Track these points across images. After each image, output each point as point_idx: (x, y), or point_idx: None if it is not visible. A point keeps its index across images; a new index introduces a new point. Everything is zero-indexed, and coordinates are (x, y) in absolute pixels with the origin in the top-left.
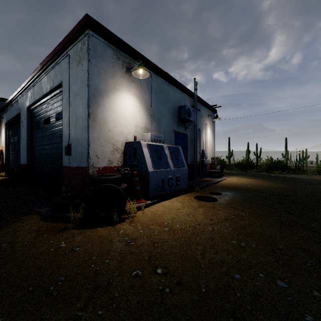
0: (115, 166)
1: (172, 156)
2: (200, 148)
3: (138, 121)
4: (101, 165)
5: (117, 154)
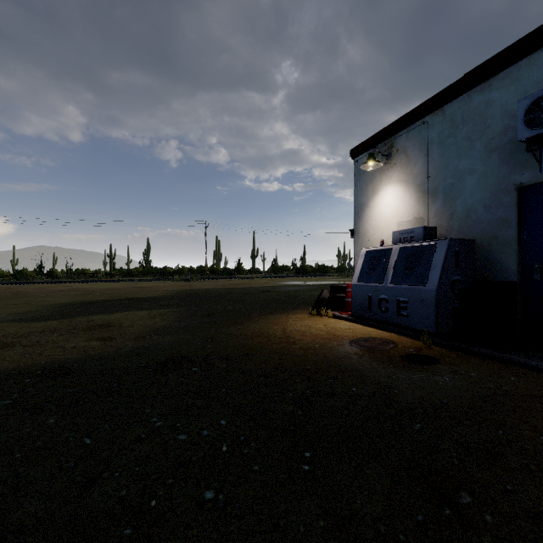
0: None
1: (399, 264)
2: None
3: (402, 215)
4: None
5: None
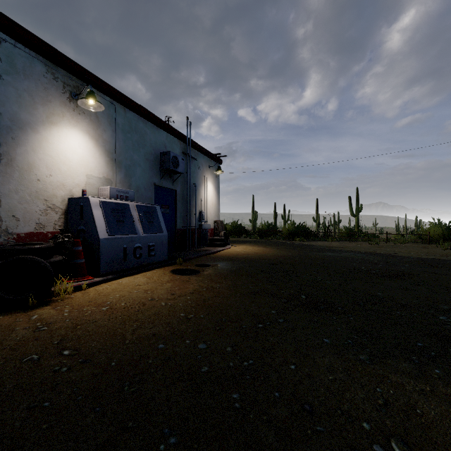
0: (49, 231)
1: (142, 219)
2: (197, 209)
3: (92, 169)
4: (22, 230)
5: (53, 215)
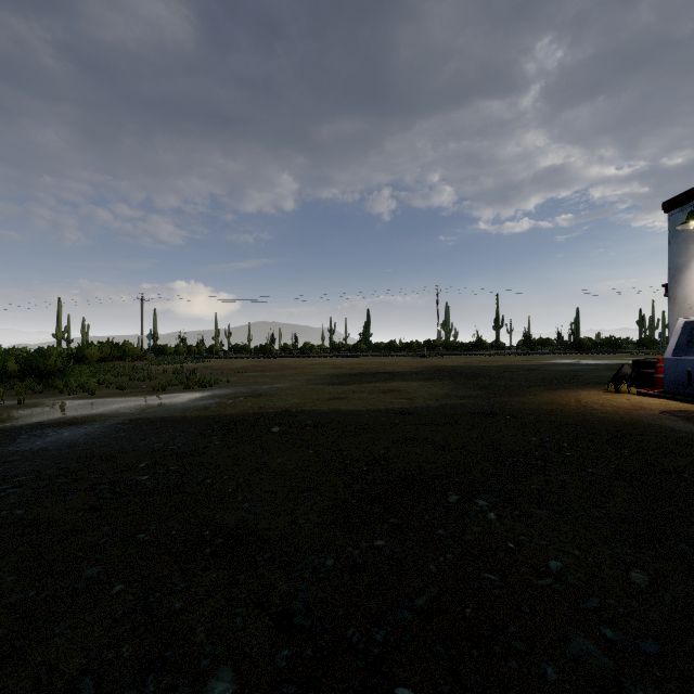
0: None
1: None
2: None
3: None
4: None
5: None
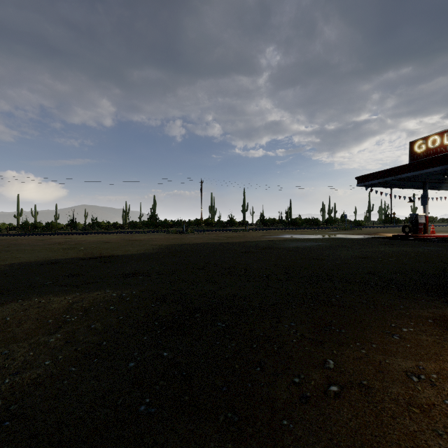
0: None
1: None
2: None
3: None
4: None
5: None
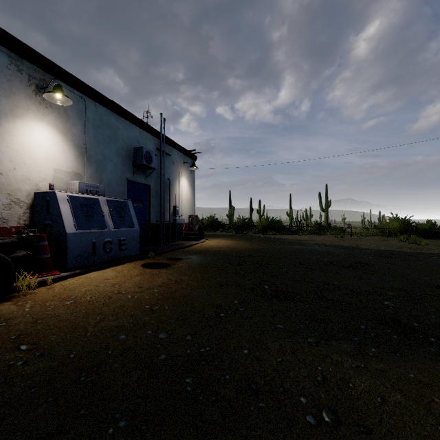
0: (13, 226)
1: (113, 213)
2: (172, 204)
3: (60, 163)
4: None
5: (17, 209)
